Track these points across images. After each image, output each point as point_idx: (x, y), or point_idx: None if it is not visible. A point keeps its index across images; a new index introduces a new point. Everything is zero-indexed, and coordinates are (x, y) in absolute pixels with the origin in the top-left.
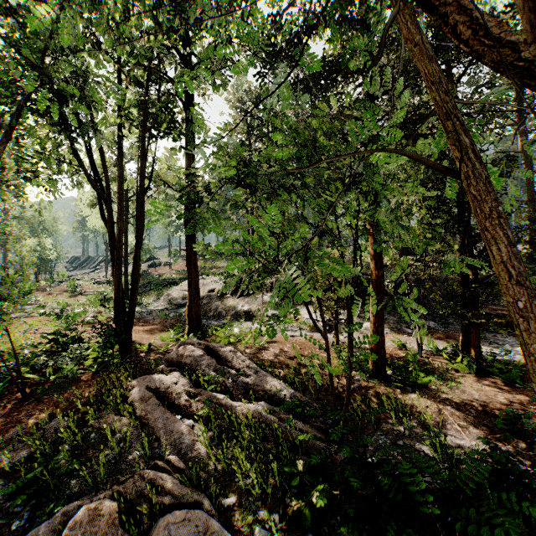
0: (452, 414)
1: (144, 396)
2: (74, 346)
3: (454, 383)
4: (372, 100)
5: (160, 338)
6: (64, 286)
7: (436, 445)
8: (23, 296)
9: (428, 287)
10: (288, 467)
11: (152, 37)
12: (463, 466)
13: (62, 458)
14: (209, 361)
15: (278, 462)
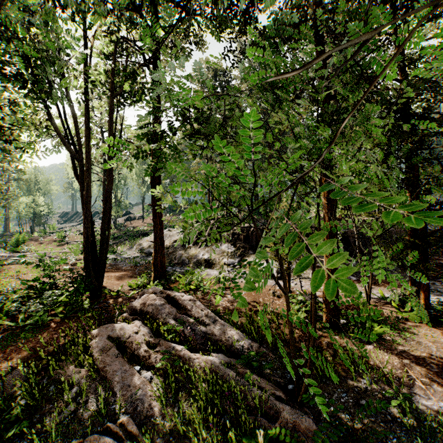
0: (412, 369)
1: (104, 346)
2: (48, 293)
3: (408, 333)
4: (326, 60)
5: (128, 285)
6: (53, 236)
7: (402, 407)
8: (17, 245)
9: (378, 240)
10: (248, 438)
11: (115, 0)
12: (436, 434)
13: (14, 417)
14: (170, 310)
15: (237, 427)
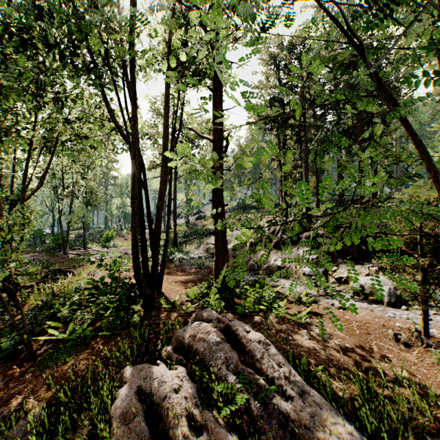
0: None
1: (129, 409)
2: (102, 298)
3: None
4: None
5: (186, 294)
6: None
7: None
8: (107, 241)
9: None
10: None
11: None
12: None
13: None
14: (228, 354)
15: None
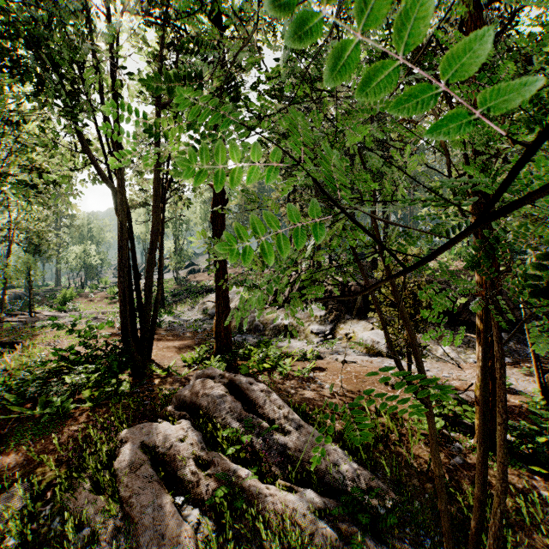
0: None
1: (134, 461)
2: (78, 368)
3: None
4: (481, 11)
5: (182, 359)
6: (105, 292)
7: None
8: (64, 303)
9: None
10: None
11: None
12: None
13: None
14: (232, 404)
15: None
